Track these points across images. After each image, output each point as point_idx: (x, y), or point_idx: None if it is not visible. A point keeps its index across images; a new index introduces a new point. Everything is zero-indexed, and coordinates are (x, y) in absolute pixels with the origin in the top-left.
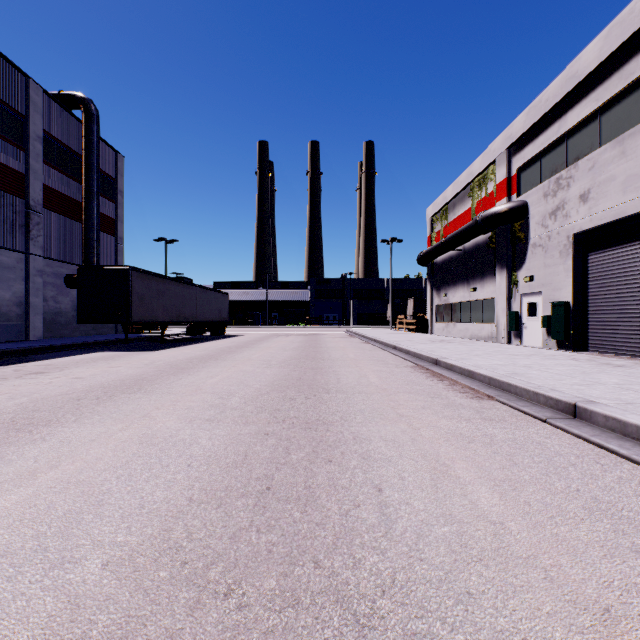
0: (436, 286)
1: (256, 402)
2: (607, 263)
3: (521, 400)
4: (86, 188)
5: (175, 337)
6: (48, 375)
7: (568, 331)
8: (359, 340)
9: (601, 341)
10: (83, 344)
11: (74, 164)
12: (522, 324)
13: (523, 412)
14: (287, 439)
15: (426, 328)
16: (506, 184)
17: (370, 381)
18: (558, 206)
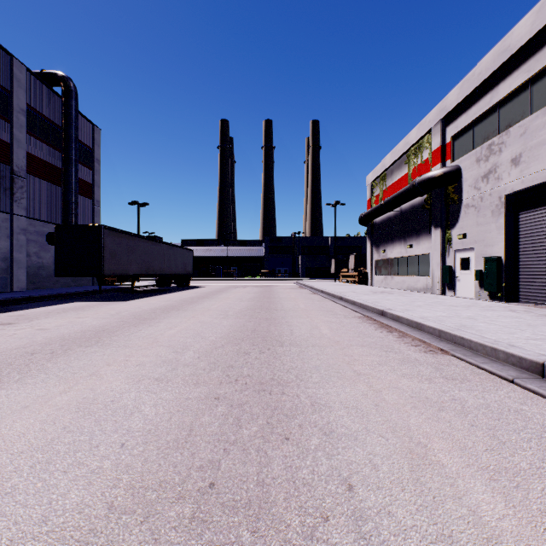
0: (375, 243)
1: (210, 357)
2: (538, 221)
3: (478, 355)
4: (65, 156)
5: (145, 288)
6: (15, 326)
7: (500, 284)
8: (308, 291)
9: (532, 293)
10: (60, 295)
11: (55, 135)
12: (455, 277)
13: (484, 369)
14: (239, 405)
15: (366, 280)
16: (440, 151)
17: (322, 333)
18: (490, 170)
